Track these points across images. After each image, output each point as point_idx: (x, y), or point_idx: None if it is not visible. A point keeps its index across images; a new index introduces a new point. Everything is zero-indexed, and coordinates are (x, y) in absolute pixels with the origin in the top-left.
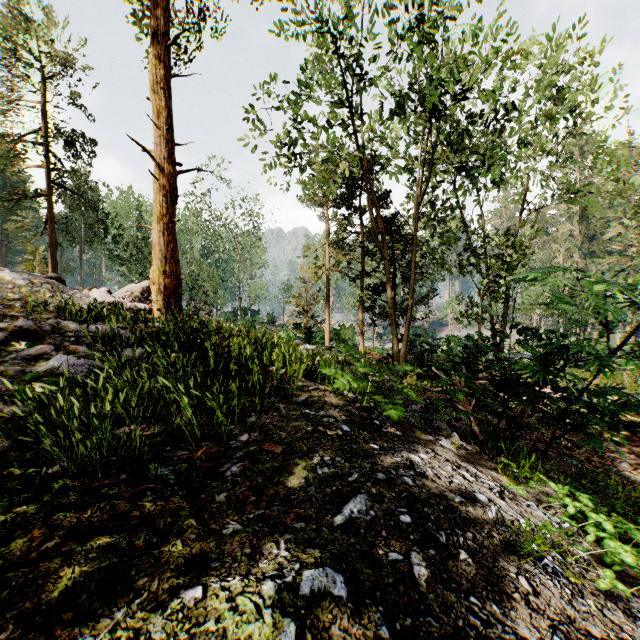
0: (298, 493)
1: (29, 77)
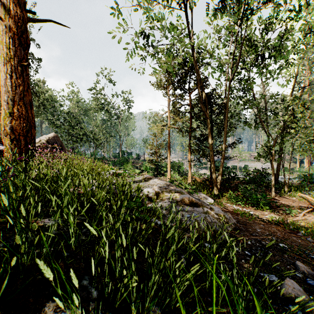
0: None
1: None
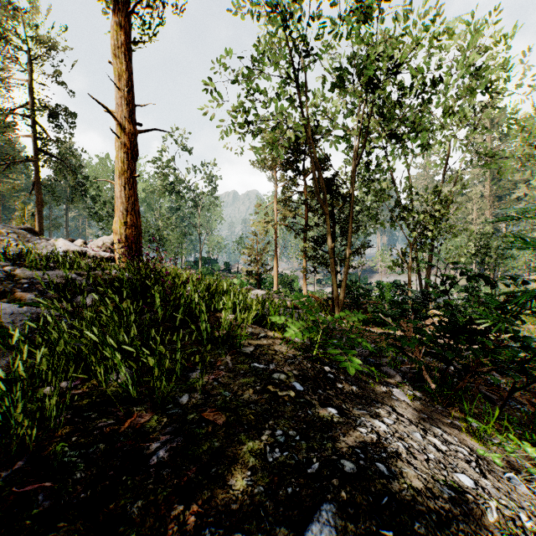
0: (241, 499)
1: (19, 59)
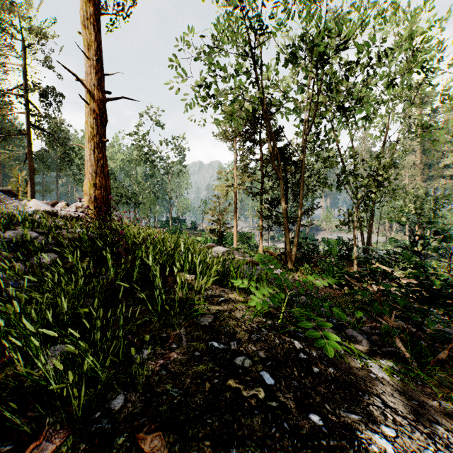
0: None
1: (13, 46)
